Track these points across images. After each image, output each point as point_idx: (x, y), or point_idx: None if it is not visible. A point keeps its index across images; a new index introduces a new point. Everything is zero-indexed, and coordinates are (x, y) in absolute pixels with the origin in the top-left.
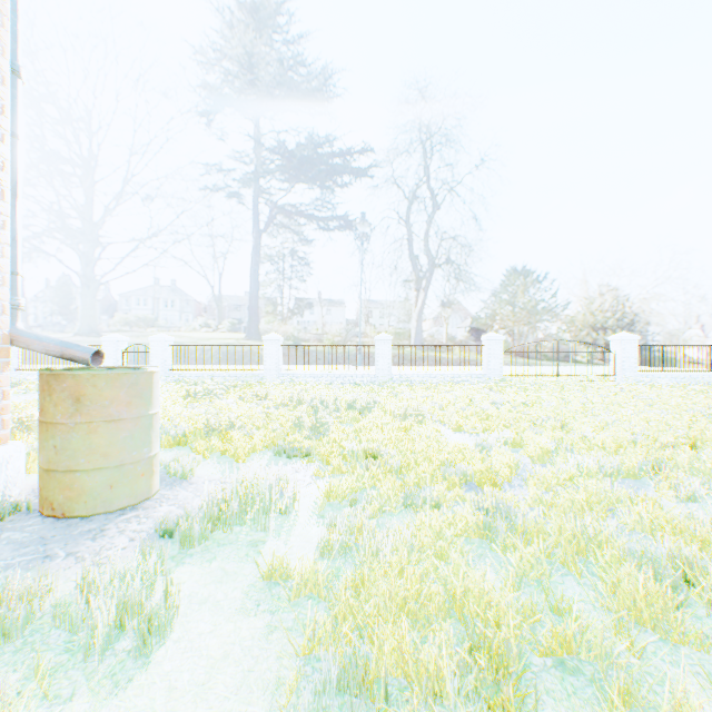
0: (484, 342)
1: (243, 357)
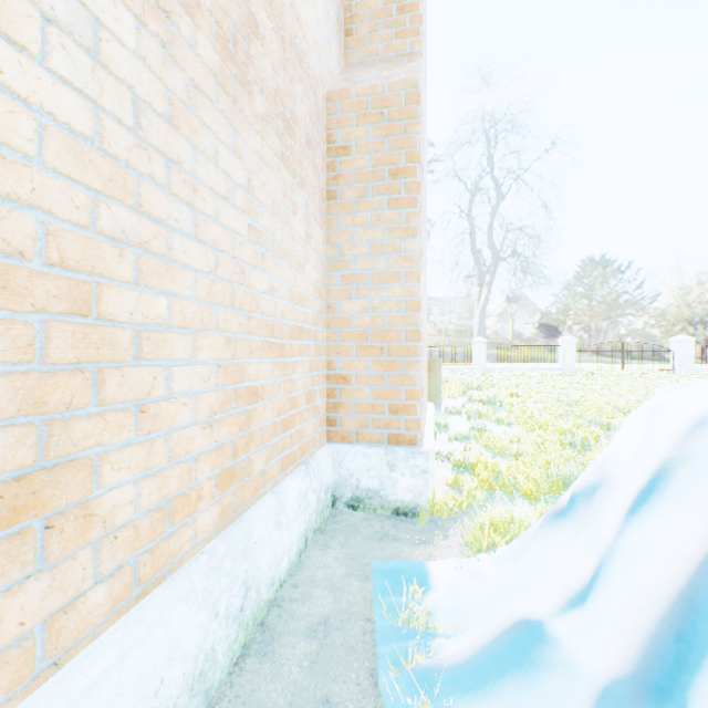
0: (560, 343)
1: None
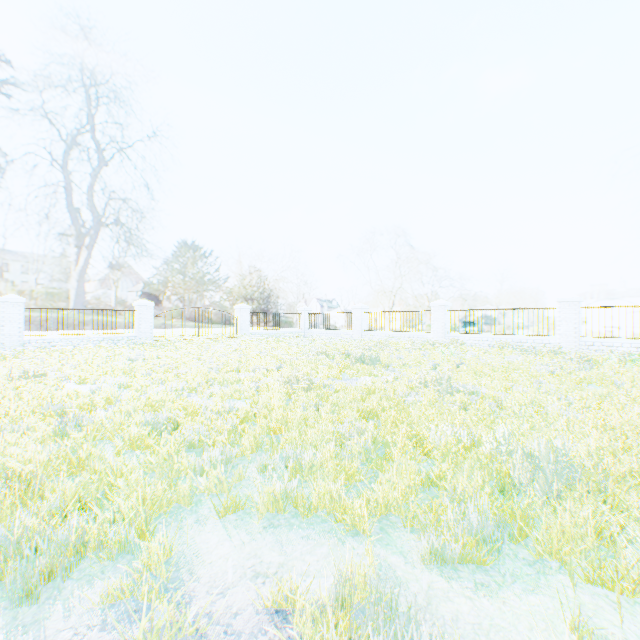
0: (137, 307)
1: None
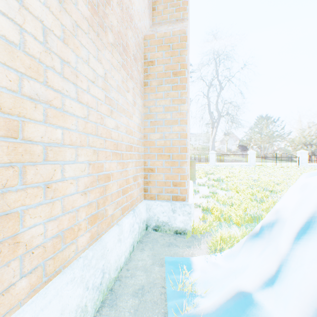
0: (248, 153)
1: None
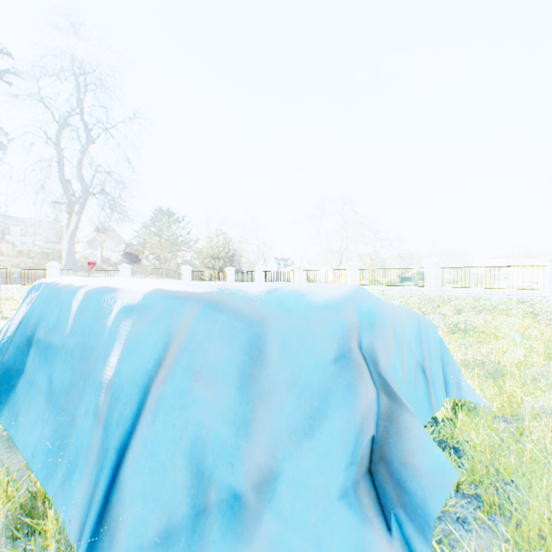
0: (121, 268)
1: None
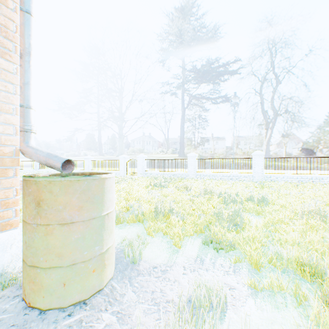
0: None
1: (177, 165)
